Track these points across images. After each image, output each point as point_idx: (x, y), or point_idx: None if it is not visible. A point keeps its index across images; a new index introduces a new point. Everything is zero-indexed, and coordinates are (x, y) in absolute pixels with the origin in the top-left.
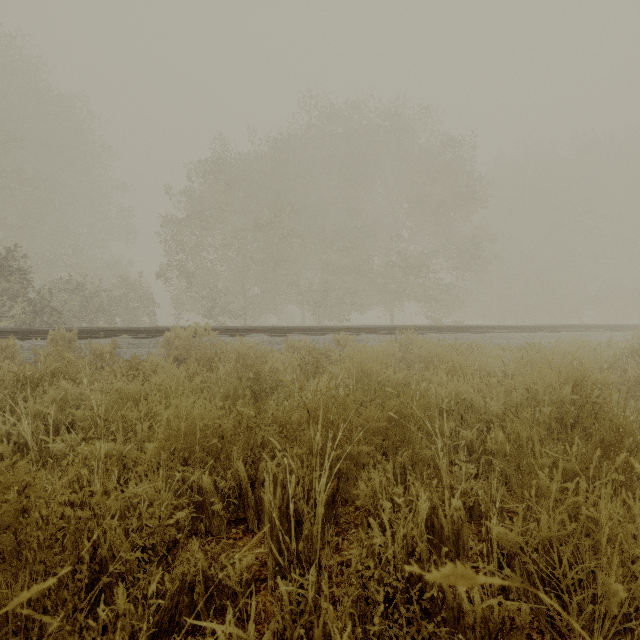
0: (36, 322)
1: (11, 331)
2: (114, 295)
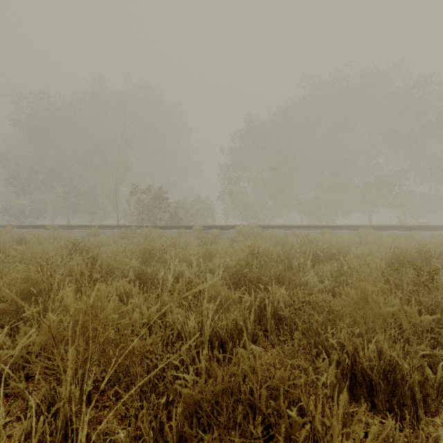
0: (172, 222)
1: (175, 226)
2: (196, 208)
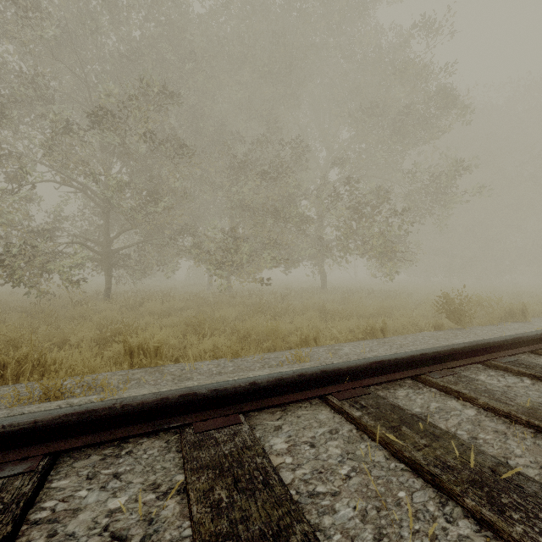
0: None
1: None
2: None
